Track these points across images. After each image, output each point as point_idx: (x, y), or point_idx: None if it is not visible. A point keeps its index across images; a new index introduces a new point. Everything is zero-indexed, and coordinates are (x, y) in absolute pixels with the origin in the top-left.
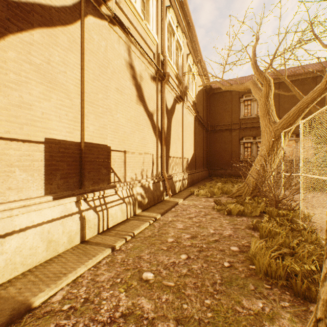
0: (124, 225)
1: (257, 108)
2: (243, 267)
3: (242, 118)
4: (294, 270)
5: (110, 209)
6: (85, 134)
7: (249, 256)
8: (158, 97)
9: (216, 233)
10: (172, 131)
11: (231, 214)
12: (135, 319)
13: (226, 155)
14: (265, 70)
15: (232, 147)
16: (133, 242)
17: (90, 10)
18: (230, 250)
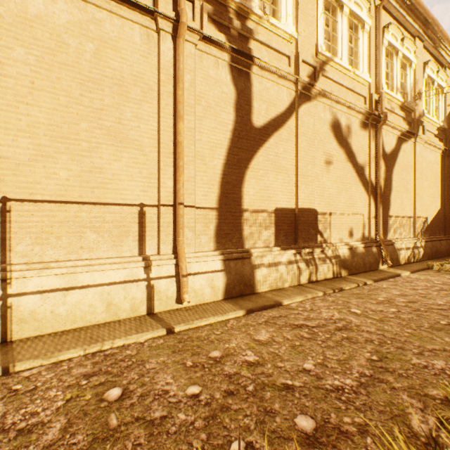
0: (331, 281)
1: None
2: None
3: None
4: None
5: (317, 264)
6: (298, 201)
7: None
8: (371, 146)
9: (446, 304)
10: (394, 182)
11: None
12: (346, 322)
13: None
14: None
15: None
16: (340, 294)
17: (301, 101)
18: None
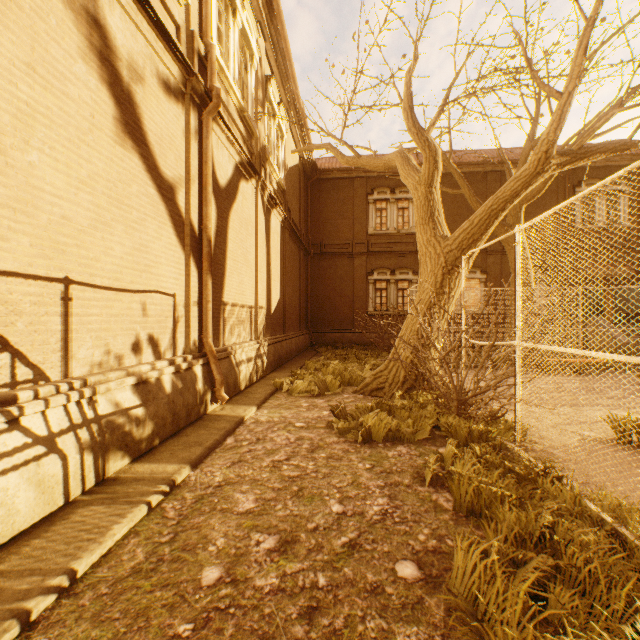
0: (43, 539)
1: (397, 216)
2: None
3: (372, 234)
4: None
5: None
6: None
7: (458, 605)
8: (191, 146)
9: (348, 512)
10: (232, 243)
11: (372, 441)
12: None
13: (343, 303)
14: (429, 128)
15: (355, 289)
16: (55, 628)
17: None
18: (399, 582)
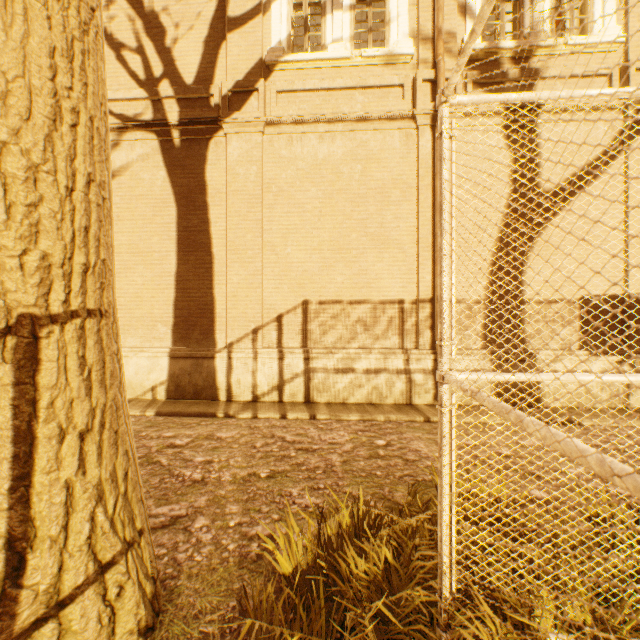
0: None
1: None
2: None
3: None
4: None
5: None
6: (629, 284)
7: None
8: None
9: None
10: None
11: None
12: None
13: None
14: None
15: None
16: None
17: (636, 130)
18: None
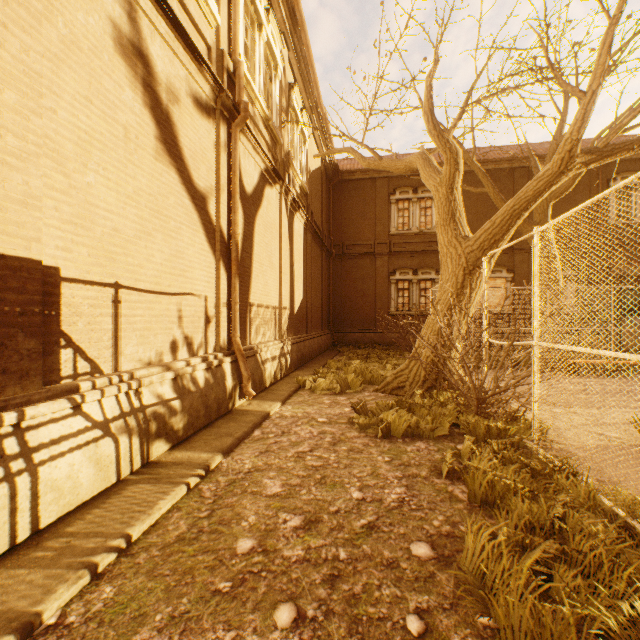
0: (102, 509)
1: (420, 215)
2: (464, 630)
3: (394, 234)
4: (606, 629)
5: (45, 466)
6: None
7: (467, 580)
8: (221, 157)
9: (367, 499)
10: (257, 246)
11: (392, 436)
12: None
13: (364, 303)
14: (450, 130)
15: (377, 289)
16: (118, 579)
17: None
18: (413, 559)
